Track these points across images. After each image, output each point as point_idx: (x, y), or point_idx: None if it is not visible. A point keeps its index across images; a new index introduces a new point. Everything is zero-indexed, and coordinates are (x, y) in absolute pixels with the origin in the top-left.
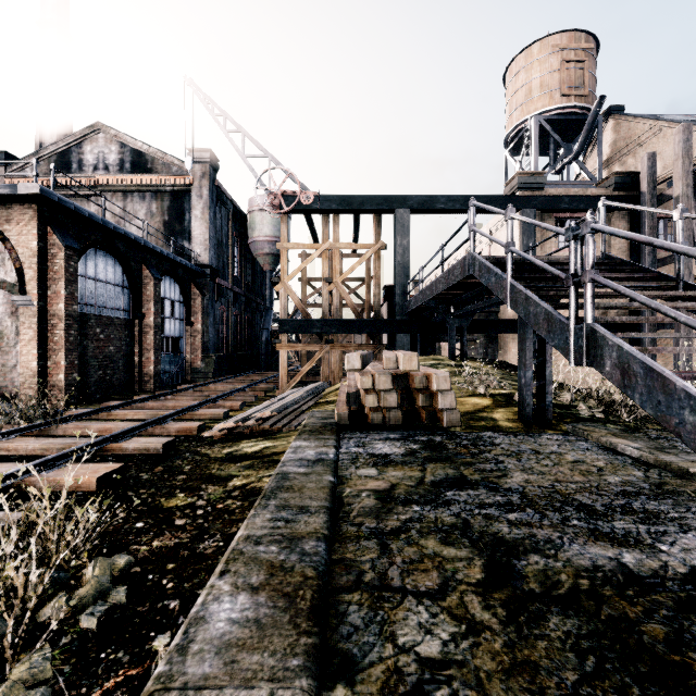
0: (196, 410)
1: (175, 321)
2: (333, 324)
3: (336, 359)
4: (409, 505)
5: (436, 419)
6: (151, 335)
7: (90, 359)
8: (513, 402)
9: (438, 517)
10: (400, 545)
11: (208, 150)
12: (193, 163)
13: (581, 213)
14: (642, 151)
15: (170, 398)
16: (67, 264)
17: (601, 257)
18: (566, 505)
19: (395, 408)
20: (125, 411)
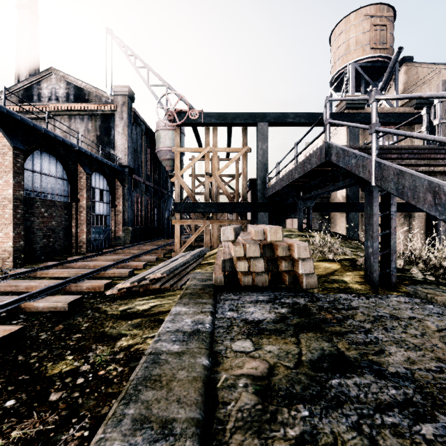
0: (108, 270)
1: (103, 204)
2: (212, 205)
3: (215, 230)
4: (294, 405)
5: (296, 281)
6: (84, 213)
7: (36, 231)
8: (357, 267)
9: (336, 432)
10: None
11: (127, 86)
12: (116, 95)
13: (391, 126)
14: (426, 87)
15: (94, 259)
16: (15, 160)
17: (438, 145)
18: None
19: (262, 272)
20: (54, 270)
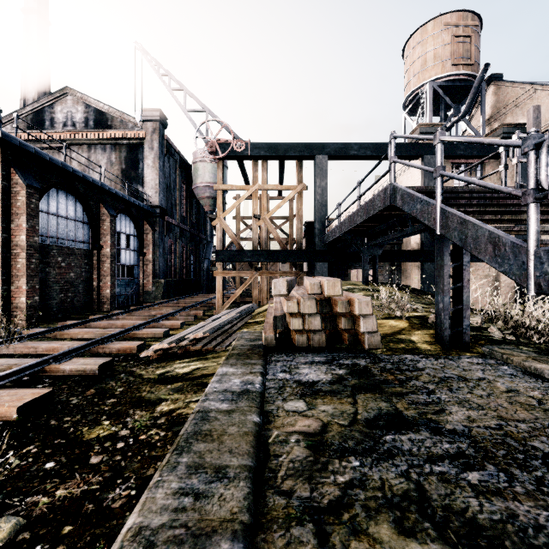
0: (139, 329)
1: (130, 252)
2: (261, 254)
3: (264, 284)
4: (346, 457)
5: (358, 341)
6: (108, 263)
7: (52, 284)
8: (428, 325)
9: (384, 478)
10: (344, 536)
11: (158, 110)
12: (145, 121)
13: (474, 159)
14: (518, 111)
15: (121, 317)
16: (29, 201)
17: (516, 187)
18: (529, 457)
19: (319, 331)
20: (76, 330)
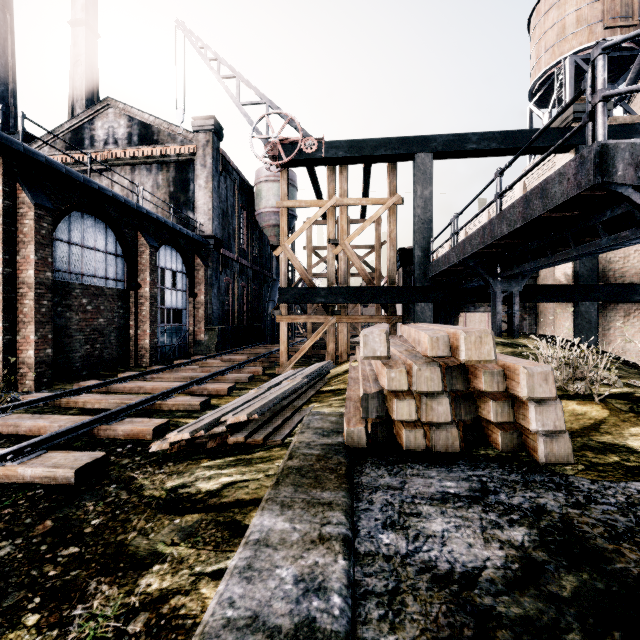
0: (169, 398)
1: (177, 292)
2: (340, 292)
3: (343, 333)
4: None
5: (520, 444)
6: (147, 306)
7: (75, 332)
8: None
9: None
10: None
11: (211, 117)
12: (196, 132)
13: None
14: None
15: (156, 377)
16: (38, 225)
17: None
18: None
19: (446, 423)
20: (87, 397)
